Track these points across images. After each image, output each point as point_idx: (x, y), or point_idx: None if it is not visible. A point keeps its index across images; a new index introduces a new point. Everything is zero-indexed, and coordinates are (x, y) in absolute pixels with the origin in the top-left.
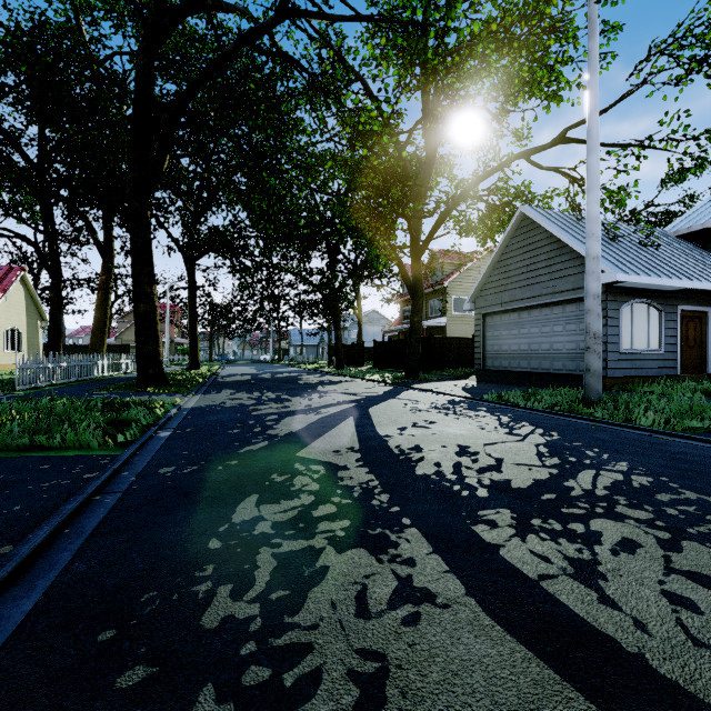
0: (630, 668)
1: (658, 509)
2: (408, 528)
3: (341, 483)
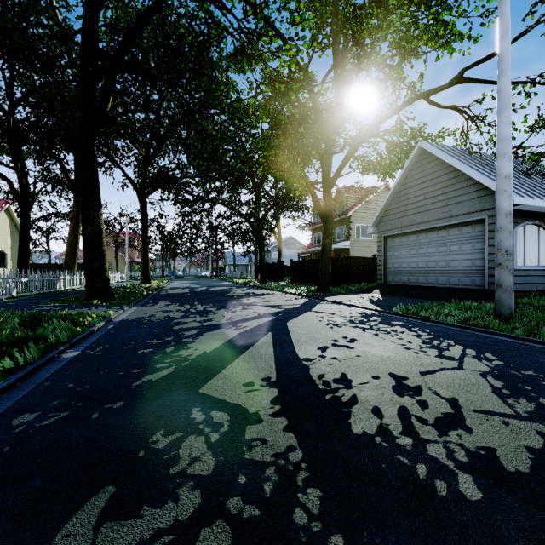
0: None
1: None
2: None
3: (247, 456)
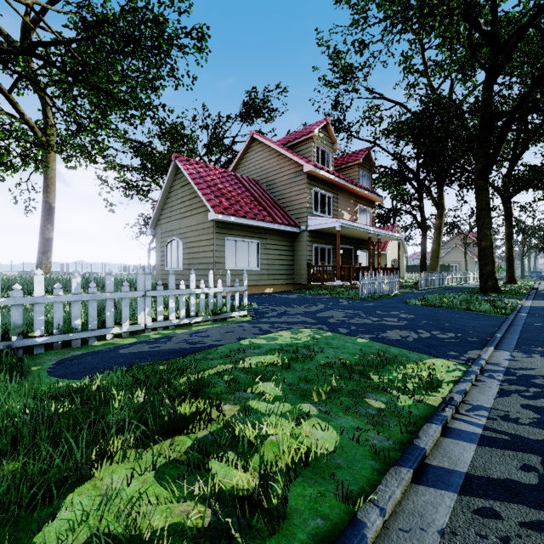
0: None
1: None
2: None
3: None
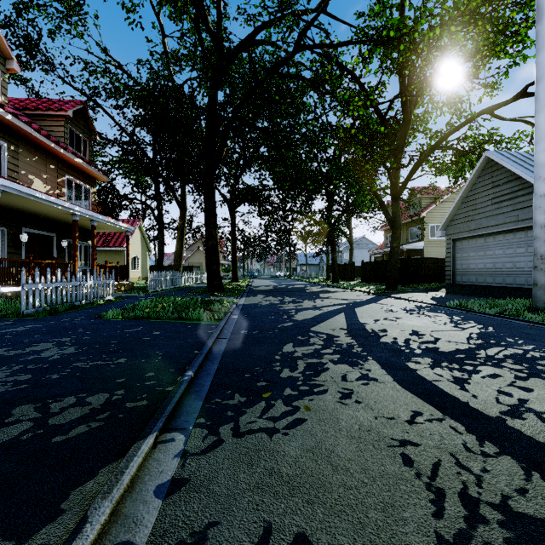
0: (458, 404)
1: (531, 366)
2: (370, 360)
3: (336, 342)
